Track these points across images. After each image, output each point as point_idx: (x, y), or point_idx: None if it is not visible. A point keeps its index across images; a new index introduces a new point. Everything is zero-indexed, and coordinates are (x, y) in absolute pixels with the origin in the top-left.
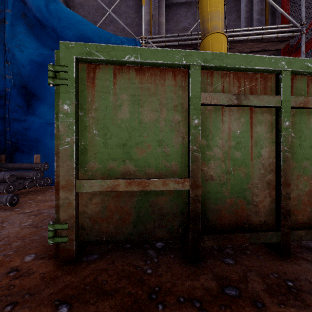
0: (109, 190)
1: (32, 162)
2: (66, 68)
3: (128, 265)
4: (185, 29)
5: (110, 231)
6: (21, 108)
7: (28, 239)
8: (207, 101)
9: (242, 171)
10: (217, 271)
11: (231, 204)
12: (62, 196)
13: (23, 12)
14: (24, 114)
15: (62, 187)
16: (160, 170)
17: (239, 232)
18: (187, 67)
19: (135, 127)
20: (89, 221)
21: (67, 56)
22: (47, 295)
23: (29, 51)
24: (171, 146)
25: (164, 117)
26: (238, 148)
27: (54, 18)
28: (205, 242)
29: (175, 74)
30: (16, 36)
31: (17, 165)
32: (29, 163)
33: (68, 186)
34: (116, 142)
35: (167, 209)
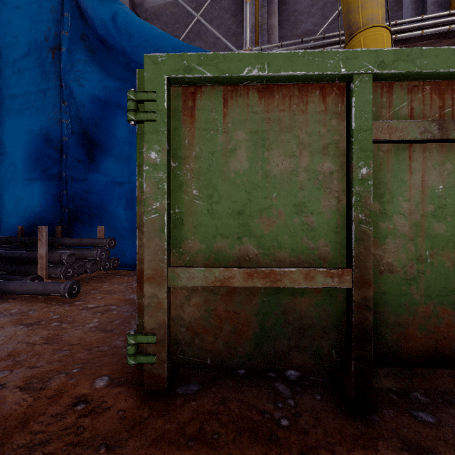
0: (218, 285)
1: (95, 236)
2: (153, 94)
3: (249, 409)
4: (307, 33)
5: (218, 350)
6: (80, 163)
7: (95, 349)
8: (384, 135)
9: (448, 257)
10: (408, 435)
11: (426, 315)
12: (148, 293)
13: (83, 32)
14: (85, 172)
15: (147, 278)
16: (298, 254)
17: (443, 367)
18: (346, 78)
19: (258, 184)
20: (187, 331)
21: (155, 76)
22: (132, 452)
23: (91, 85)
24: (318, 214)
25: (306, 165)
26: (440, 216)
27: (124, 35)
28: (380, 380)
29: (324, 93)
30: (74, 66)
31: (76, 241)
32: (91, 238)
33: (156, 278)
34: (228, 208)
35: (311, 319)
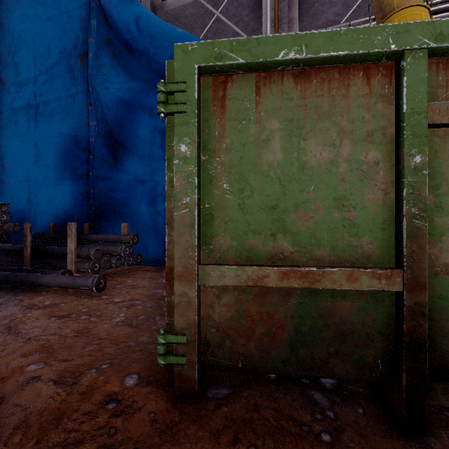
0: (250, 284)
1: (119, 232)
2: (183, 85)
3: (285, 419)
4: (327, 24)
5: (250, 353)
6: (106, 163)
7: (122, 344)
8: (442, 118)
9: None
10: None
11: None
12: (178, 291)
13: (108, 38)
14: (110, 171)
15: (177, 276)
16: (339, 252)
17: None
18: (396, 56)
19: (293, 177)
20: (217, 332)
21: (185, 66)
22: None
23: (116, 87)
24: (362, 208)
25: (347, 155)
26: None
27: (146, 37)
28: (437, 397)
29: (368, 74)
30: (100, 71)
31: (102, 237)
32: (116, 234)
33: (187, 276)
34: (260, 203)
35: (354, 324)
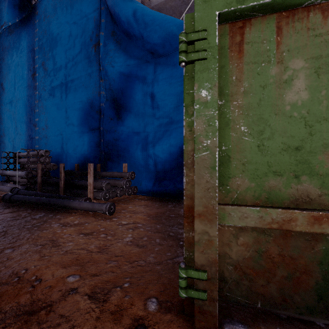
0: (274, 227)
1: (121, 170)
2: (204, 32)
3: None
4: None
5: (270, 295)
6: (111, 120)
7: (135, 263)
8: None
9: None
10: None
11: None
12: (198, 229)
13: (113, 30)
14: (114, 126)
15: (198, 215)
16: None
17: None
18: None
19: (321, 116)
20: (234, 270)
21: (206, 14)
22: None
23: (118, 65)
24: None
25: None
26: None
27: (141, 24)
28: None
29: None
30: (108, 55)
31: (110, 173)
32: (119, 172)
33: (207, 215)
34: (282, 144)
35: None
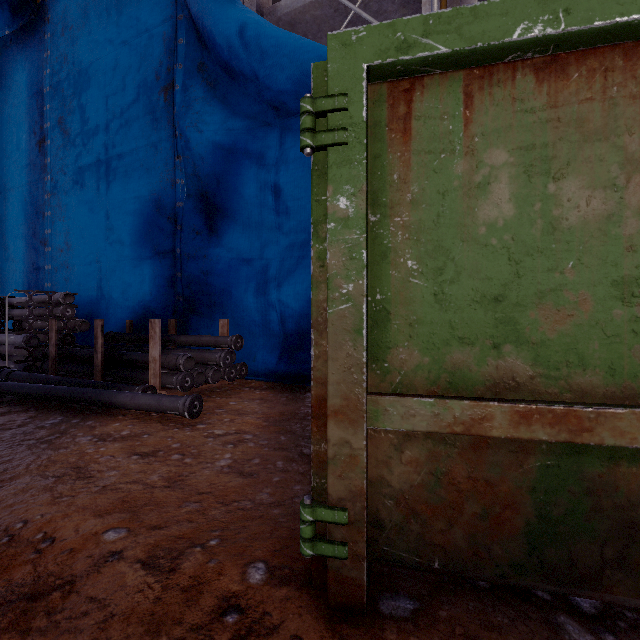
0: (458, 431)
1: (216, 333)
2: (343, 98)
3: None
4: None
5: (454, 547)
6: (198, 235)
7: (233, 504)
8: None
9: None
10: None
11: None
12: (334, 437)
13: (201, 61)
14: (203, 246)
15: (333, 412)
16: (623, 378)
17: None
18: None
19: (535, 245)
20: (396, 507)
21: (346, 67)
22: None
23: (211, 129)
24: None
25: None
26: None
27: (254, 53)
28: None
29: None
30: (191, 108)
31: (194, 339)
32: (212, 336)
33: (348, 412)
34: (473, 292)
35: None
